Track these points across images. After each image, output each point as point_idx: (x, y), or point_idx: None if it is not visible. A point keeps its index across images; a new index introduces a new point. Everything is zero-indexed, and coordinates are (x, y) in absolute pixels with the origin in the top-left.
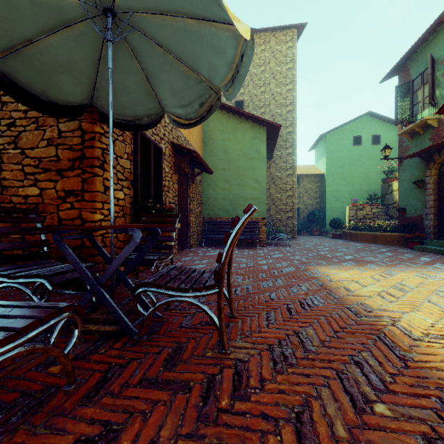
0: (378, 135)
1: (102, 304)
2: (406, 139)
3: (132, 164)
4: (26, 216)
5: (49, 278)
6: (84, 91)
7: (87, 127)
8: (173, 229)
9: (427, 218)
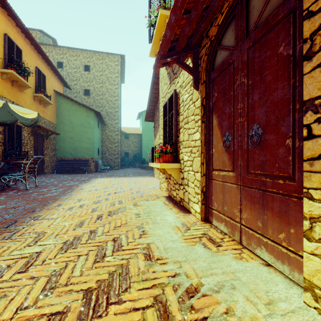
0: None
1: None
2: None
3: (3, 135)
4: None
5: None
6: None
7: None
8: (22, 163)
9: None
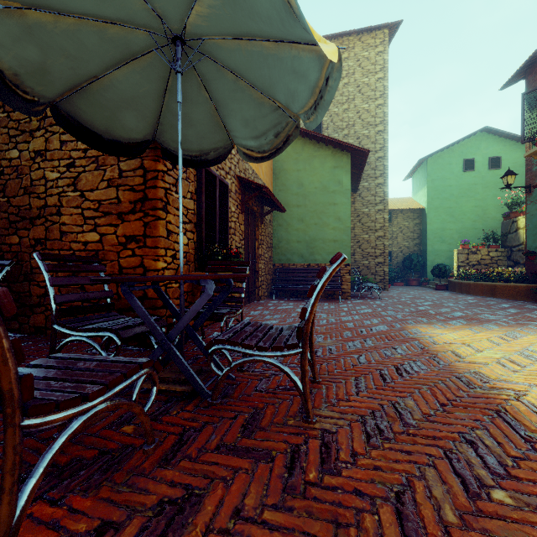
0: (498, 157)
1: (169, 362)
2: None
3: (195, 204)
4: (90, 265)
5: (118, 332)
6: (147, 126)
7: (150, 166)
8: (243, 279)
9: None
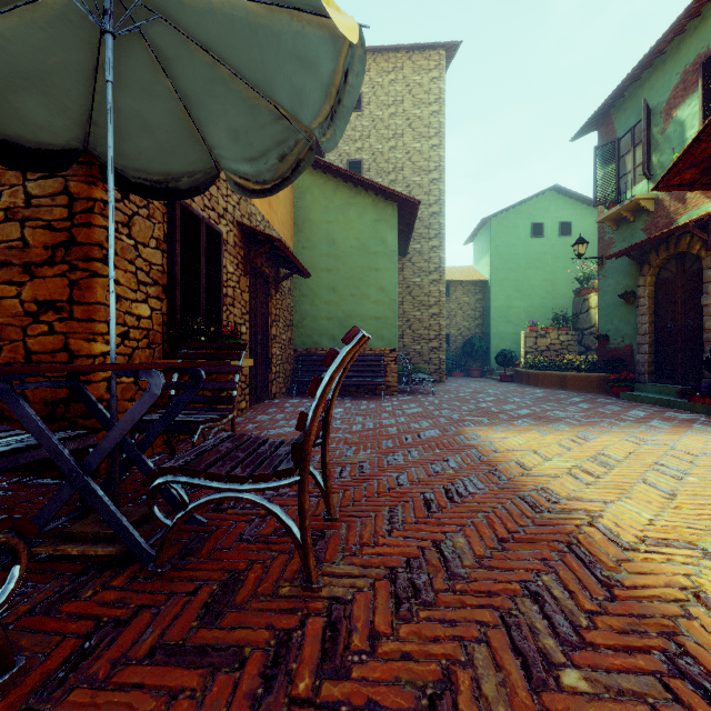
0: (568, 222)
1: None
2: (610, 228)
3: (165, 257)
4: None
5: None
6: (70, 124)
7: (79, 191)
8: (235, 370)
9: (640, 350)
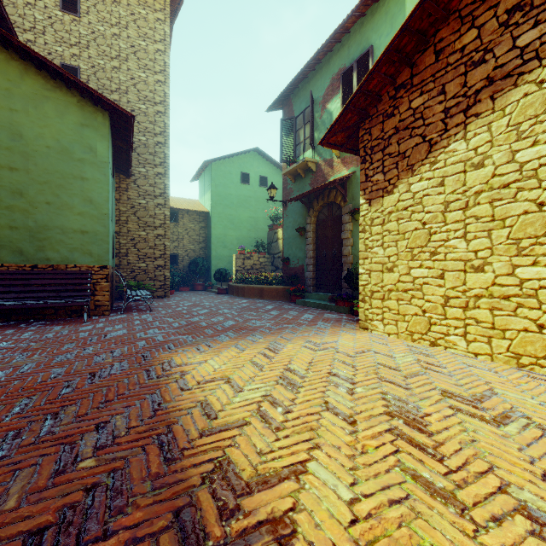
0: (265, 177)
1: None
2: (290, 181)
3: None
4: None
5: None
6: None
7: None
8: None
9: (308, 269)
